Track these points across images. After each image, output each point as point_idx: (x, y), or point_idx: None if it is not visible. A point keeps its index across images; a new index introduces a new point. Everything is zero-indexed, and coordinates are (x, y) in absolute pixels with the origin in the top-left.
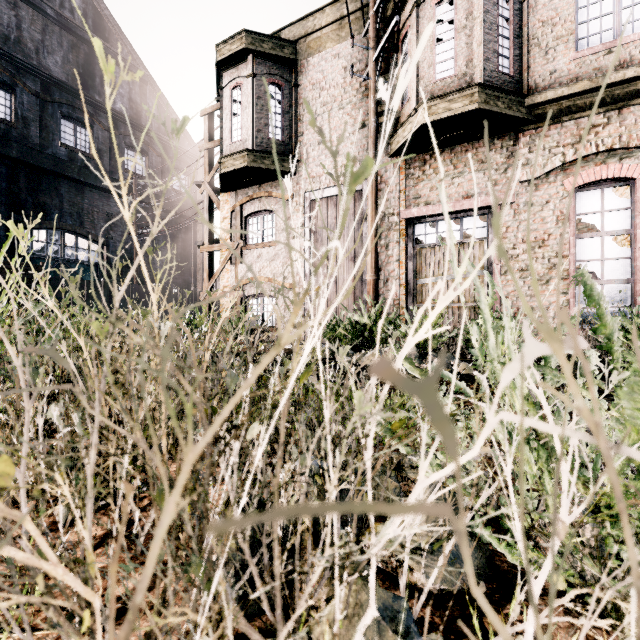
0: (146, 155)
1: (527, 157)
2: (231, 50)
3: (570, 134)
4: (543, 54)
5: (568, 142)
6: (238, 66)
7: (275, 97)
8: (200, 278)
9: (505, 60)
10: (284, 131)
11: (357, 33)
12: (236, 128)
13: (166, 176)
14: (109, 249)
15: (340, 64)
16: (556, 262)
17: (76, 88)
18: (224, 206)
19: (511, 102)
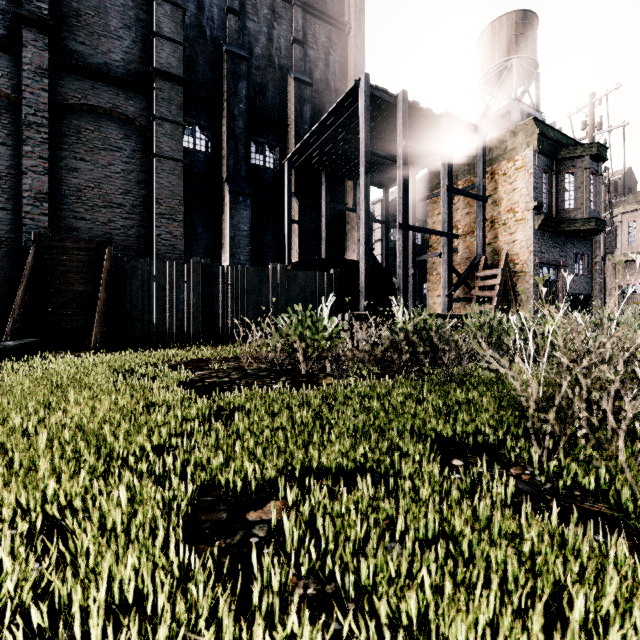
0: None
1: None
2: None
3: None
4: None
5: None
6: None
7: None
8: None
9: None
10: None
11: None
12: None
13: None
14: None
15: None
16: None
17: None
18: None
19: None
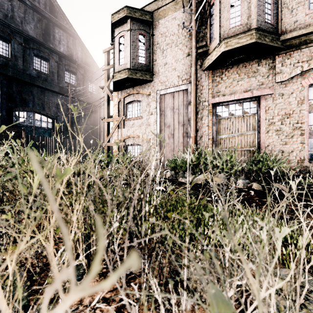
0: (75, 74)
1: (280, 69)
2: (119, 17)
3: (305, 55)
4: (290, 12)
5: (304, 60)
6: (122, 25)
7: (141, 41)
8: (102, 136)
9: (268, 16)
10: (146, 59)
11: (185, 6)
12: (121, 58)
13: (85, 85)
14: (57, 121)
15: (176, 23)
16: (297, 126)
17: (41, 41)
18: (115, 98)
19: (272, 38)
